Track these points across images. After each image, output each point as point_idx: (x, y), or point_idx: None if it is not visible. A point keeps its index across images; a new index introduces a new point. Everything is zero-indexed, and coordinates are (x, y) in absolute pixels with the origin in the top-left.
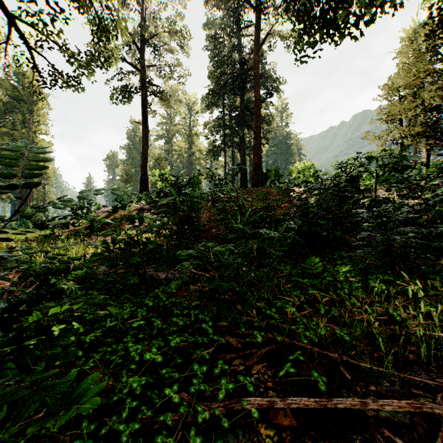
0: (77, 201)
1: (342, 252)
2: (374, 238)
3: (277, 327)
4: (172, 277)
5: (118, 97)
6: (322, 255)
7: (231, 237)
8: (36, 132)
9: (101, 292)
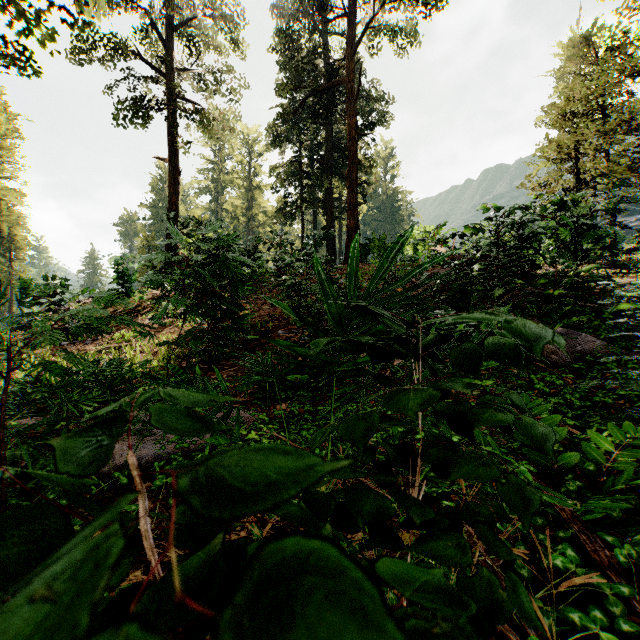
0: (45, 282)
1: (544, 374)
2: (591, 345)
3: None
4: (151, 456)
5: (126, 115)
6: (501, 380)
7: (319, 349)
8: None
9: None
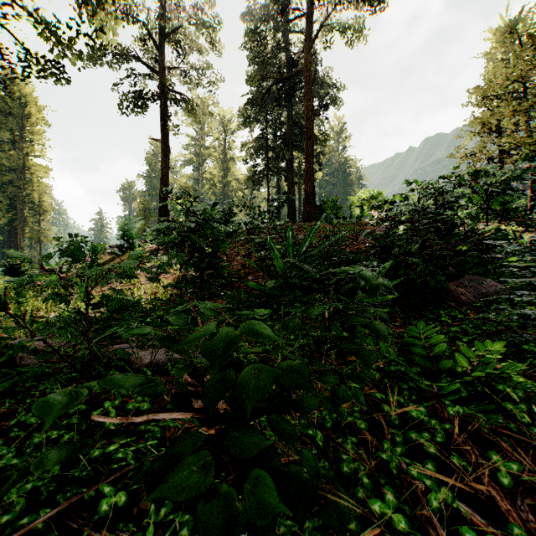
0: (70, 239)
1: (451, 310)
2: (494, 288)
3: (396, 534)
4: (164, 360)
5: (128, 106)
6: (418, 314)
7: (270, 286)
8: (28, 154)
9: (12, 397)
